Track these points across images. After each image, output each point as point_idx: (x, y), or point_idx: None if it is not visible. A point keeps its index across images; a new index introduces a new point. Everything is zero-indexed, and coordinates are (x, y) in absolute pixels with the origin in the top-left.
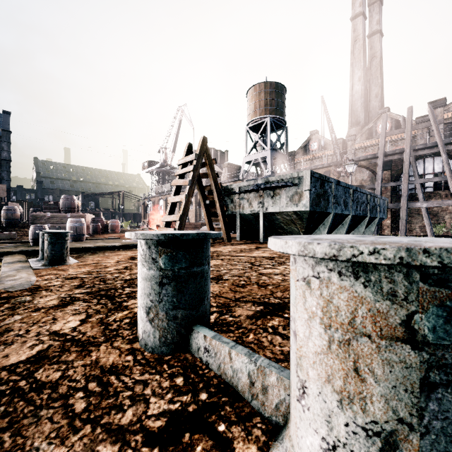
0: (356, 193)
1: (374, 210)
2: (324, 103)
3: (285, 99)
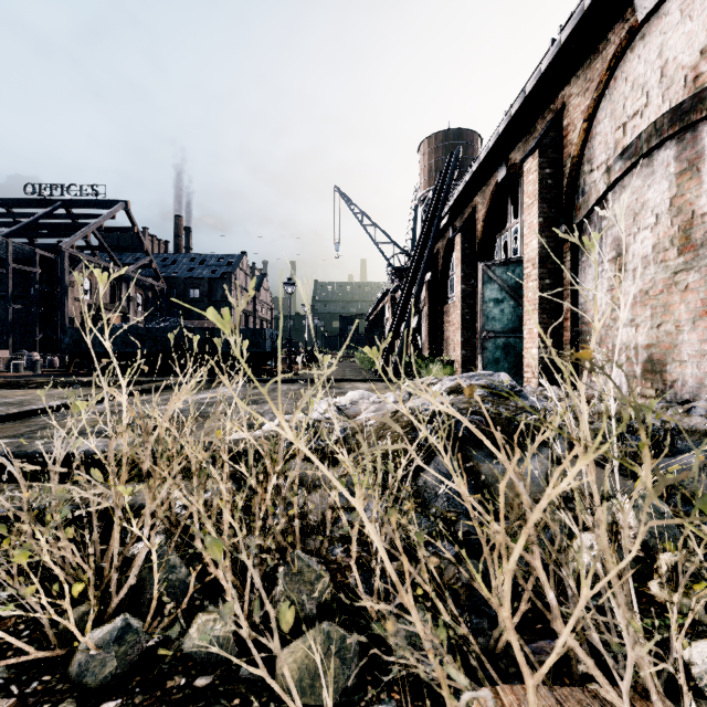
0: (154, 333)
1: (213, 345)
2: (341, 193)
3: (474, 145)
